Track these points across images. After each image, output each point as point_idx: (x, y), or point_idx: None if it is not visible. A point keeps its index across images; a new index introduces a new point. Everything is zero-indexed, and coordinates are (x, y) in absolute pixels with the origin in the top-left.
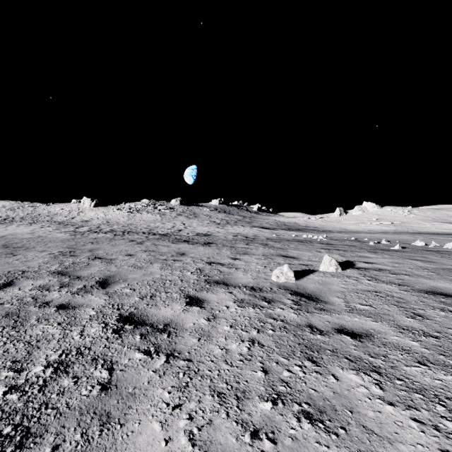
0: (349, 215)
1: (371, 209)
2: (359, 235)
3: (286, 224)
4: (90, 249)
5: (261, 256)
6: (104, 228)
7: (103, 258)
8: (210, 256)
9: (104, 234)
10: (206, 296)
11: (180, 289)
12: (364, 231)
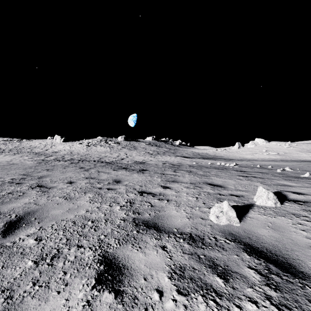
0: (245, 148)
1: (261, 143)
2: (259, 163)
3: (200, 154)
4: (41, 176)
5: (189, 183)
6: (66, 157)
7: (43, 187)
8: (142, 183)
9: (63, 162)
10: (130, 258)
11: (99, 238)
12: (258, 159)
